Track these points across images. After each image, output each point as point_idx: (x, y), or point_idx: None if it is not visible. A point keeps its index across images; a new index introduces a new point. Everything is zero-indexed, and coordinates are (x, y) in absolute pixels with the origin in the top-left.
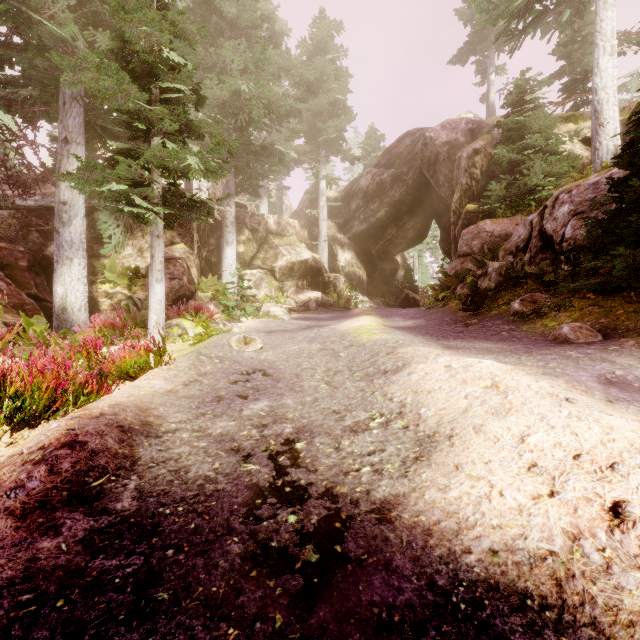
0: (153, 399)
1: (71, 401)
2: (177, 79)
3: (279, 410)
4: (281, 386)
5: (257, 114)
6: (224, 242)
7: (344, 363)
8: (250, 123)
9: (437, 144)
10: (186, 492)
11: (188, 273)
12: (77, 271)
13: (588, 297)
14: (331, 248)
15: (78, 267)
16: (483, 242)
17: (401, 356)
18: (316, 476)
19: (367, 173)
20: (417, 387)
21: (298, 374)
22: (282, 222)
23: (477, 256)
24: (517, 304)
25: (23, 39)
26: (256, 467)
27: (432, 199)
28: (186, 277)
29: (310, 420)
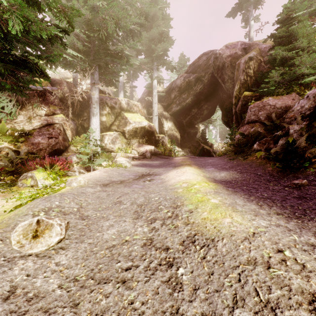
0: None
1: None
2: None
3: None
4: None
5: (111, 29)
6: (91, 114)
7: None
8: (108, 37)
9: (224, 57)
10: None
11: (63, 134)
12: None
13: None
14: (160, 120)
15: None
16: (268, 112)
17: None
18: None
19: (181, 76)
20: None
21: None
22: (130, 103)
23: (266, 122)
24: None
25: None
26: None
27: (218, 92)
28: (61, 136)
29: None
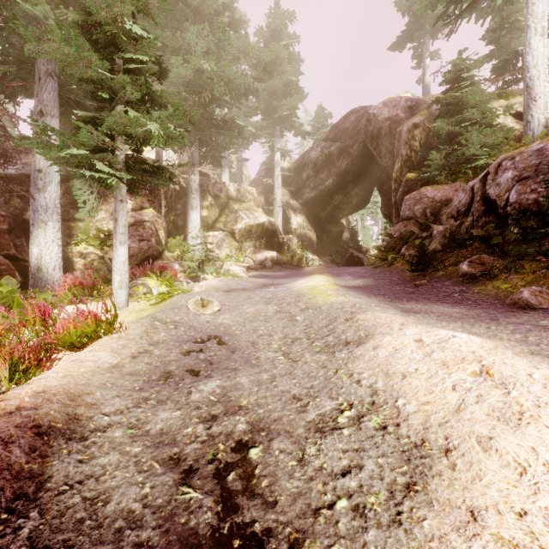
0: (92, 379)
1: (6, 377)
2: (139, 50)
3: (232, 393)
4: (236, 357)
5: (218, 91)
6: (189, 207)
7: (301, 328)
8: (212, 100)
9: (379, 120)
10: (95, 547)
11: (156, 235)
12: (51, 233)
13: (539, 260)
14: (285, 212)
15: (52, 230)
16: (425, 207)
17: (362, 324)
18: (275, 515)
19: (317, 146)
20: (387, 367)
21: (254, 342)
22: (241, 189)
23: (420, 219)
24: (465, 266)
25: (1, 19)
26: (197, 495)
27: (374, 169)
28: (154, 239)
29: (267, 410)
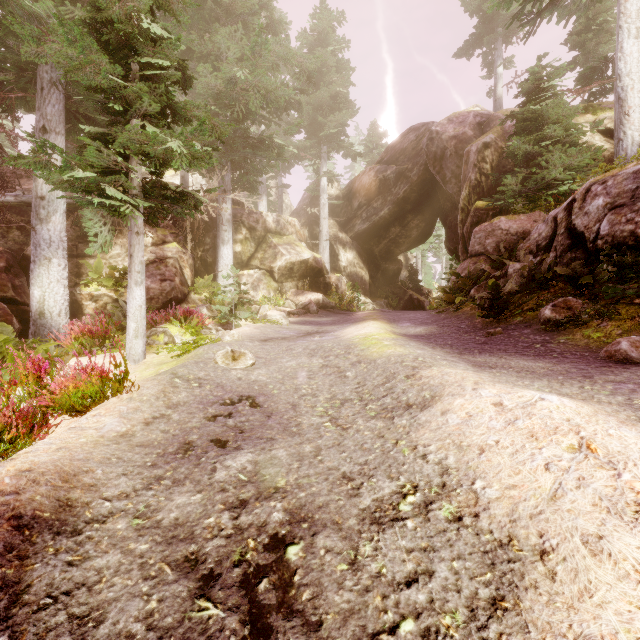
0: (93, 452)
1: None
2: (159, 53)
3: (266, 470)
4: (272, 424)
5: (254, 105)
6: (220, 241)
7: (352, 387)
8: (247, 115)
9: (444, 138)
10: None
11: (181, 274)
12: (56, 272)
13: (637, 303)
14: (332, 248)
15: (57, 268)
16: (498, 240)
17: (426, 382)
18: None
19: (370, 170)
20: (460, 438)
21: (295, 404)
22: (281, 220)
23: (492, 256)
24: (548, 310)
25: None
26: (217, 612)
27: (437, 197)
28: (178, 278)
29: (310, 493)
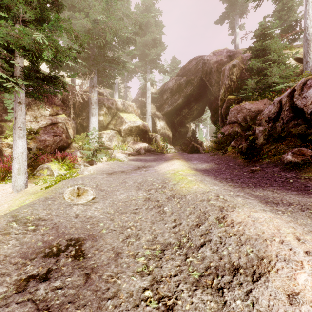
0: None
1: None
2: None
3: None
4: (88, 291)
5: (109, 38)
6: (90, 114)
7: (170, 225)
8: (106, 44)
9: (211, 63)
10: None
11: (66, 132)
12: None
13: None
14: (153, 119)
15: None
16: (244, 115)
17: (241, 231)
18: None
19: (172, 79)
20: None
21: (118, 250)
22: (125, 104)
23: (242, 123)
24: (290, 156)
25: None
26: None
27: (206, 94)
28: (64, 134)
29: None
